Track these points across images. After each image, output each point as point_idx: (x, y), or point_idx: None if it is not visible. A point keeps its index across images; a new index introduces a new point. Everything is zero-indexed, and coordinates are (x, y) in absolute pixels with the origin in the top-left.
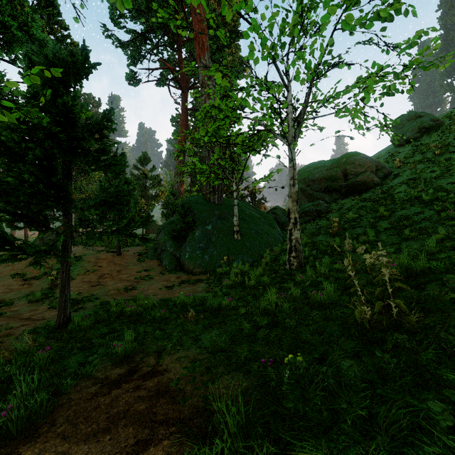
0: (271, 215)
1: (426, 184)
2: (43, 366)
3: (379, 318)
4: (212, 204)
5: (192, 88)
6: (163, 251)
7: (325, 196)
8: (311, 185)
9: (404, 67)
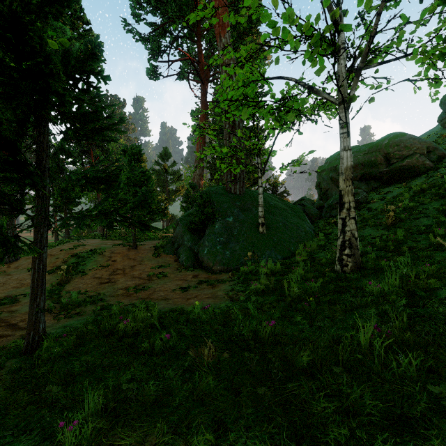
0: (299, 207)
1: None
2: None
3: None
4: (233, 194)
5: (211, 80)
6: (181, 245)
7: (362, 185)
8: None
9: None
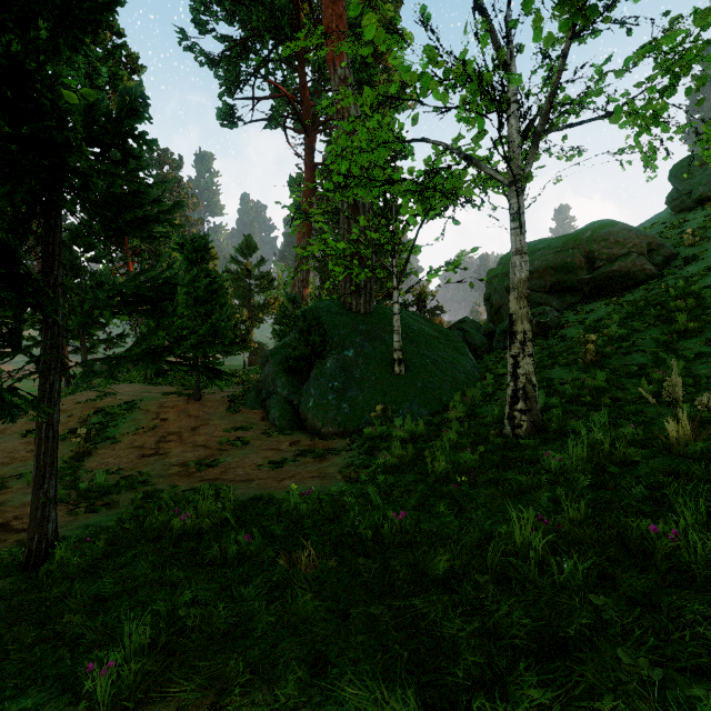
0: (457, 333)
1: None
2: None
3: None
4: (354, 314)
5: (322, 130)
6: (271, 394)
7: (553, 299)
8: None
9: None
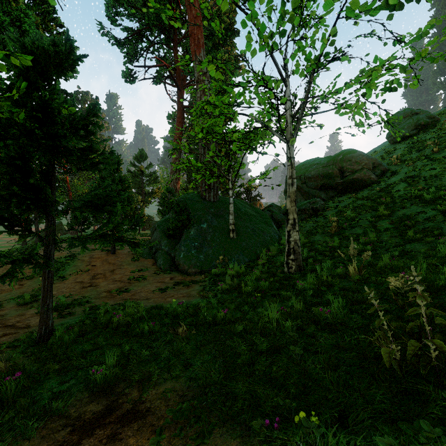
0: (267, 213)
1: (426, 182)
2: (11, 397)
3: (411, 359)
4: (207, 202)
5: (188, 86)
6: (158, 250)
7: (322, 193)
8: (306, 182)
9: (410, 60)
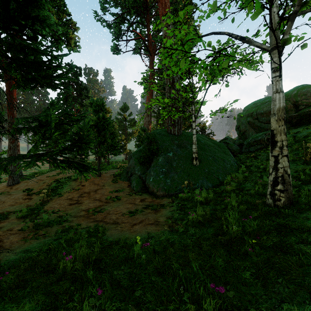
0: (223, 144)
1: None
2: None
3: None
4: (172, 135)
5: (157, 53)
6: (133, 174)
7: None
8: (258, 118)
9: None
